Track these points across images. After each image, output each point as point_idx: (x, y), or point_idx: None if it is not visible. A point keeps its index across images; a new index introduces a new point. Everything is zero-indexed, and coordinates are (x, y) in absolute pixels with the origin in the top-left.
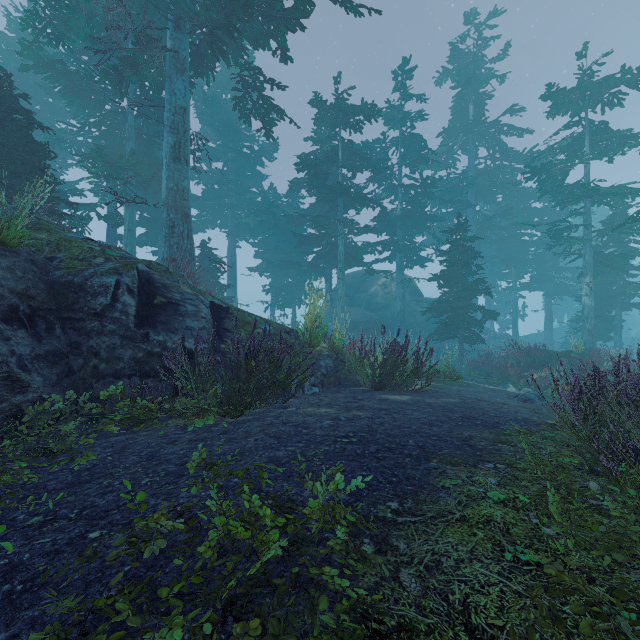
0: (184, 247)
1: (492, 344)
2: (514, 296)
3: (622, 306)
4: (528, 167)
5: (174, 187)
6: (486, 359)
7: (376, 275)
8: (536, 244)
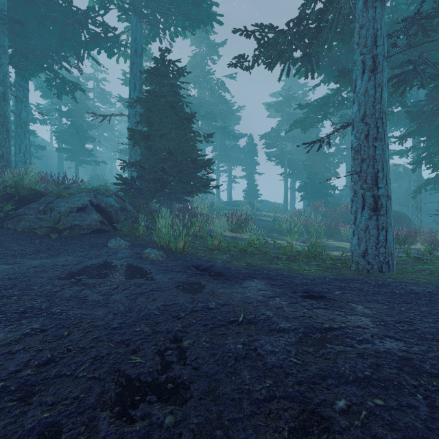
0: None
1: None
2: None
3: None
4: None
5: None
6: None
7: None
8: None
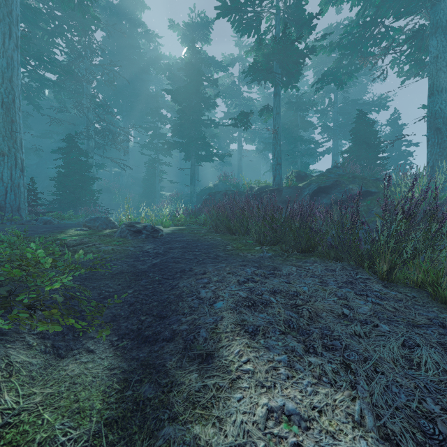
0: (434, 152)
1: None
2: None
3: None
4: None
5: (429, 115)
6: None
7: None
8: None
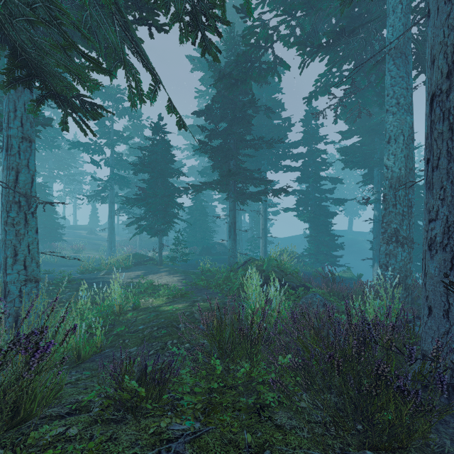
0: None
1: None
2: None
3: None
4: None
5: None
6: None
7: None
8: None
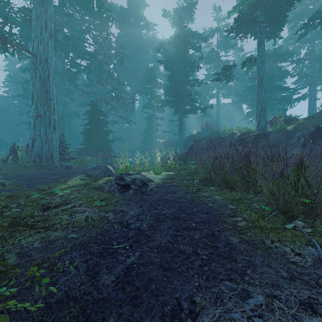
0: None
1: None
2: None
3: None
4: None
5: None
6: None
7: None
8: None
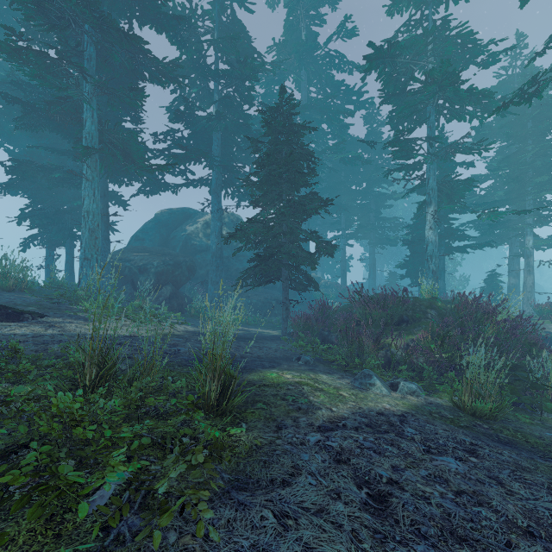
0: None
1: (324, 293)
2: (343, 244)
3: (445, 250)
4: (372, 47)
5: None
6: (320, 313)
7: (200, 213)
8: (362, 193)
